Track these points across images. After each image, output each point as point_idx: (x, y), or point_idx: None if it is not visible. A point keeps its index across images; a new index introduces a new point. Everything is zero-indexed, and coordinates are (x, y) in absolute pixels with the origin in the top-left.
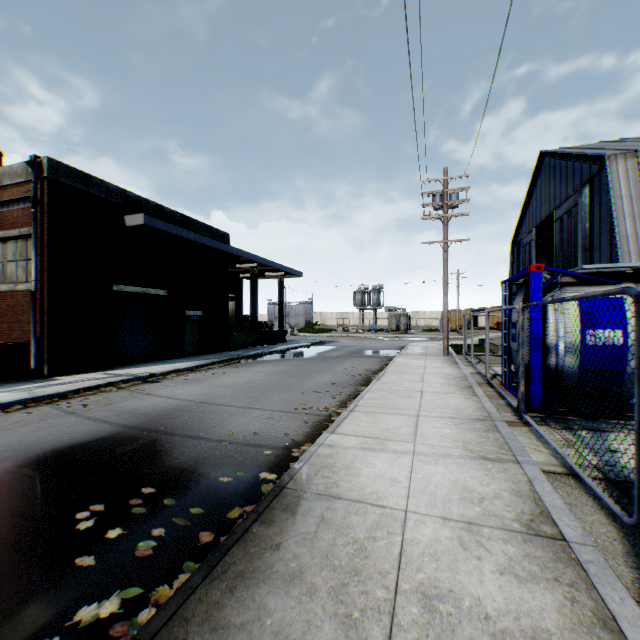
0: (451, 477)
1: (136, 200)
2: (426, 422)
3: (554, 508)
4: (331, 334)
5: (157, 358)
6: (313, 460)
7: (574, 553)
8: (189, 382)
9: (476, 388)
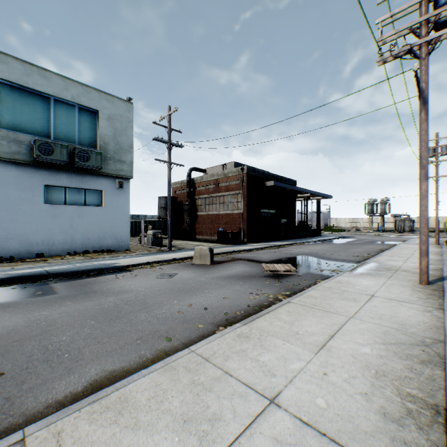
0: (415, 265)
1: (266, 174)
2: (411, 259)
3: (444, 269)
4: (347, 232)
5: (270, 240)
6: (370, 261)
7: (442, 271)
8: (297, 248)
9: (443, 254)
